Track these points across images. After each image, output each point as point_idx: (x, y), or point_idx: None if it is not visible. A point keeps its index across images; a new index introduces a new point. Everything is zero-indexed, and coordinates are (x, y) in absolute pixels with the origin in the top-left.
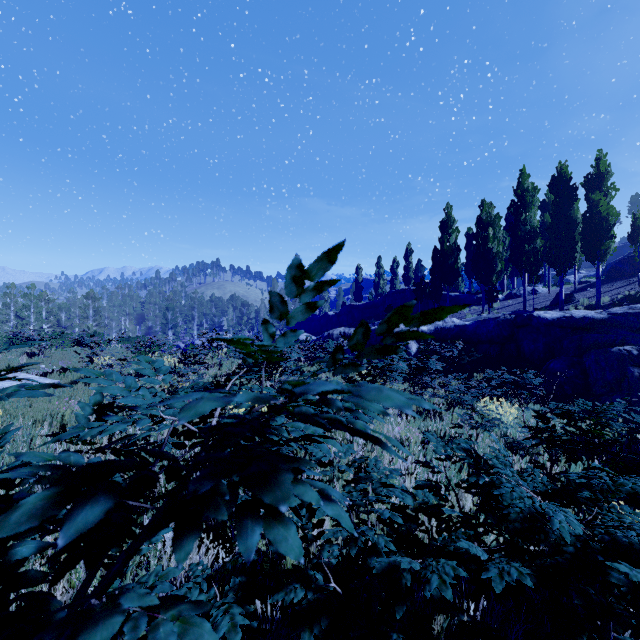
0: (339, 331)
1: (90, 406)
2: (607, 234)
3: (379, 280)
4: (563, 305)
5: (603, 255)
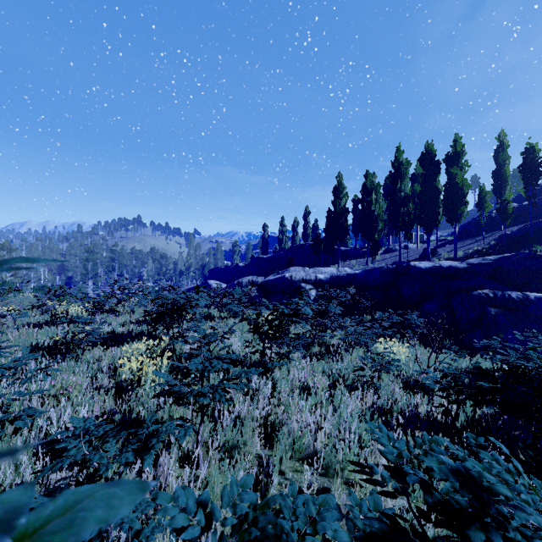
0: (248, 279)
1: None
2: (462, 201)
3: (282, 236)
4: (430, 257)
5: (459, 218)
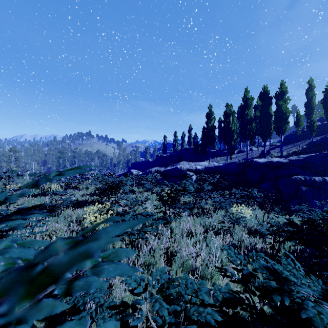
0: (155, 169)
1: None
2: (286, 121)
3: (175, 143)
4: (265, 156)
5: (284, 131)
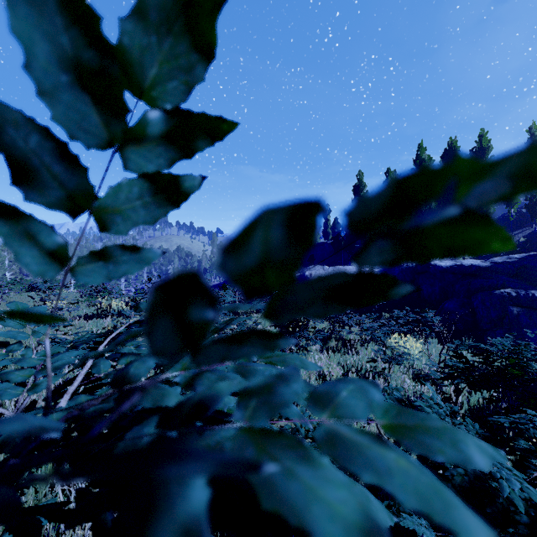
0: None
1: None
2: None
3: None
4: None
5: None
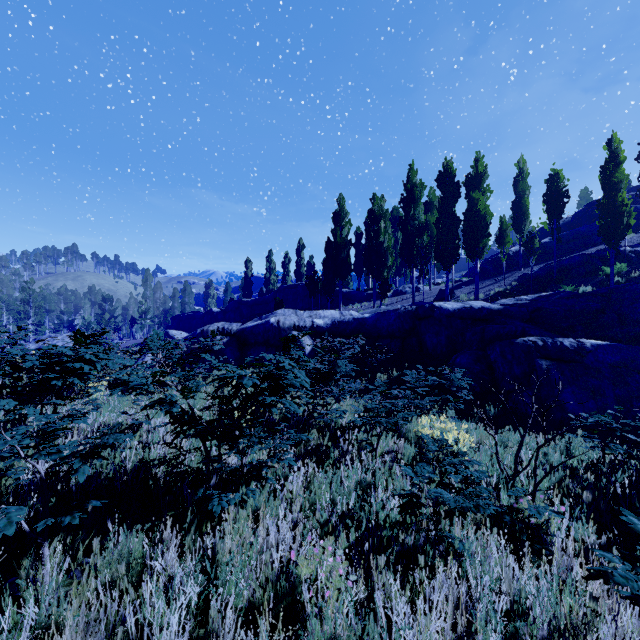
0: (216, 327)
1: None
2: (485, 232)
3: (270, 275)
4: (449, 300)
5: (481, 252)
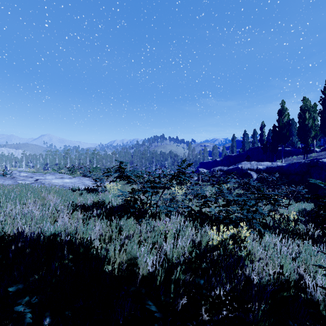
0: (218, 168)
1: (158, 175)
2: None
3: (245, 142)
4: None
5: None
